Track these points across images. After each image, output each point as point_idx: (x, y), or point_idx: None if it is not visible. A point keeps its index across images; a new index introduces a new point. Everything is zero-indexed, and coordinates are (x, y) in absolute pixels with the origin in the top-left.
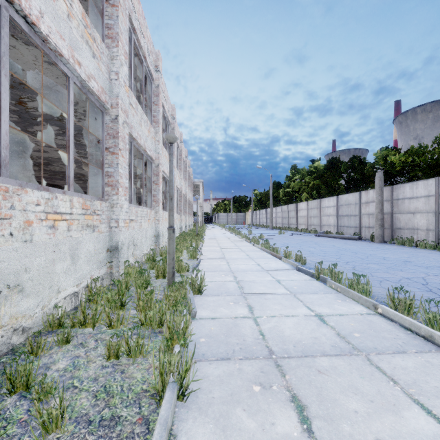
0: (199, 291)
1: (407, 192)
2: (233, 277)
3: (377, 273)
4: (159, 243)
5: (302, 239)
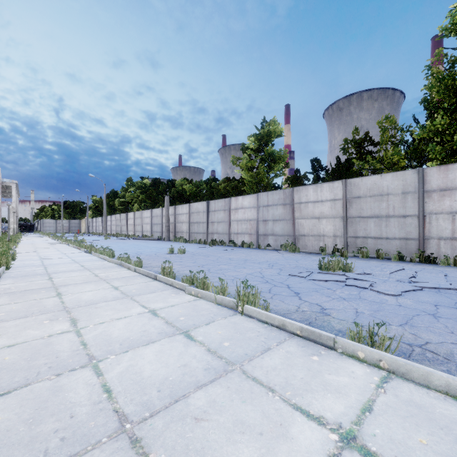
0: (13, 260)
1: (180, 211)
2: (39, 257)
3: (127, 251)
4: None
5: (119, 241)
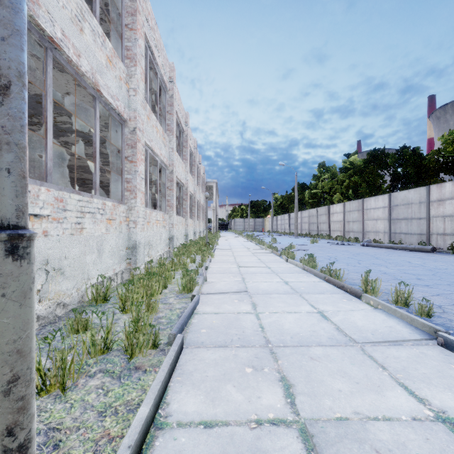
0: None
1: None
2: (280, 385)
3: None
4: (137, 260)
5: (349, 250)
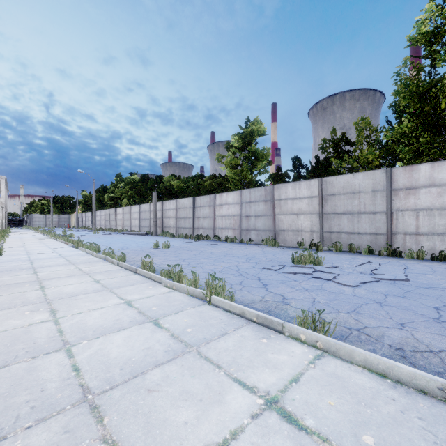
0: (0, 255)
1: (167, 206)
2: (26, 251)
3: (114, 245)
4: None
5: (107, 236)
